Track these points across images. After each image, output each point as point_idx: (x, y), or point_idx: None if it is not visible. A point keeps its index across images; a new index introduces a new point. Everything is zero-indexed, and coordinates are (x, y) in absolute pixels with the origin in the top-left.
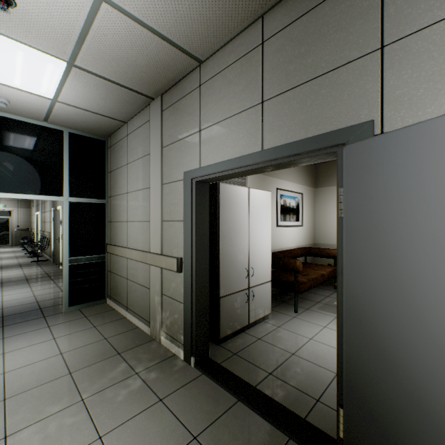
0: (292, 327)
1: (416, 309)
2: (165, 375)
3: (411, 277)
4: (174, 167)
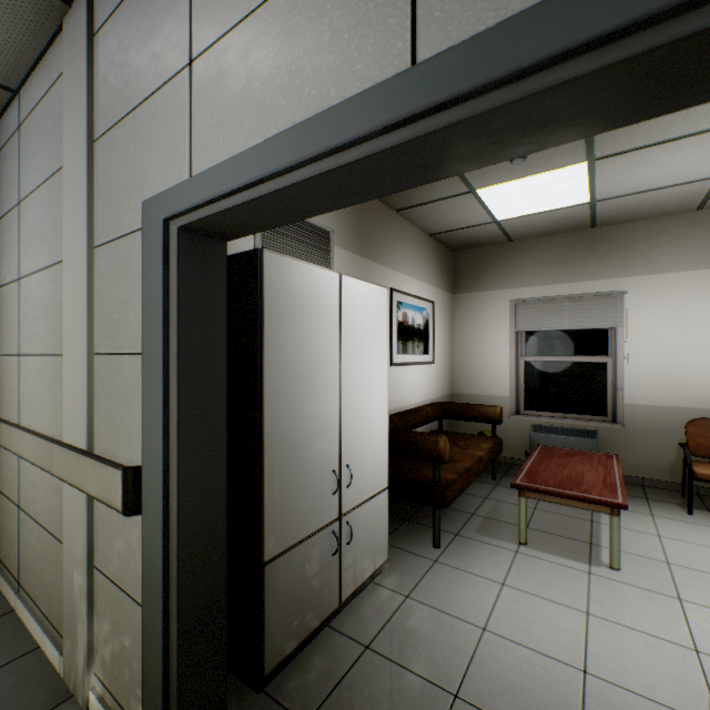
0: (436, 593)
1: None
2: None
3: None
4: (122, 192)
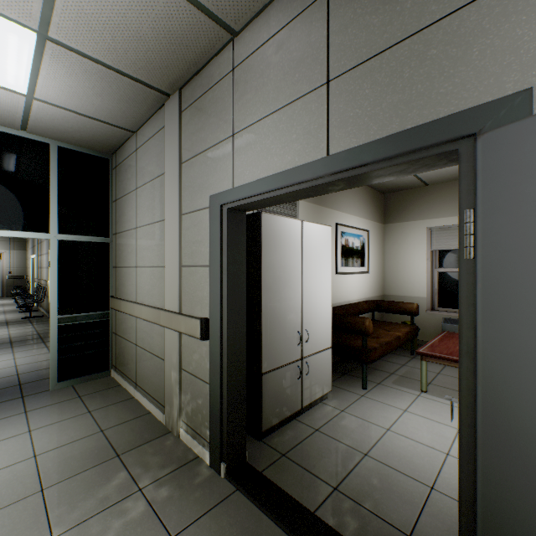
0: (361, 411)
1: None
2: (181, 492)
3: None
4: (198, 189)
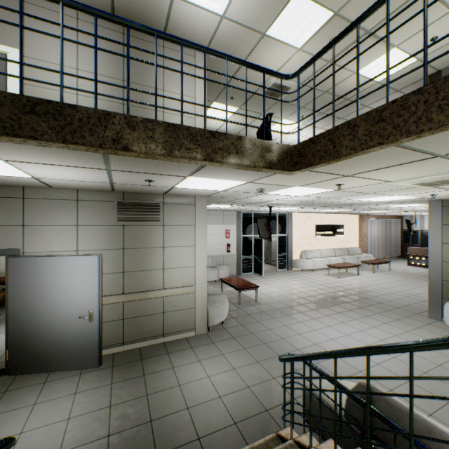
0: None
1: (31, 305)
2: None
3: (30, 297)
4: None
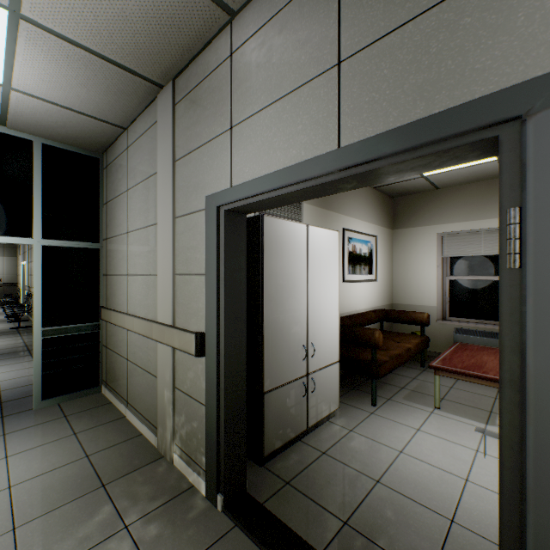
0: (371, 430)
1: None
2: (172, 529)
3: None
4: (192, 189)
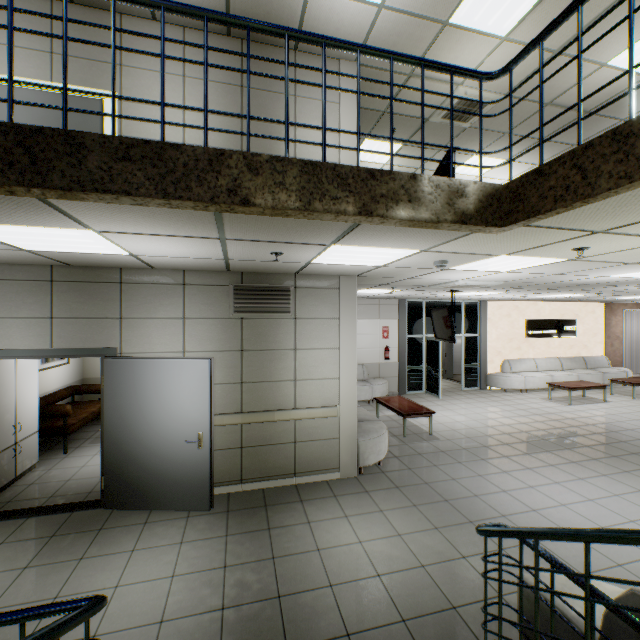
0: (65, 465)
1: (130, 421)
2: None
3: (128, 411)
4: None
